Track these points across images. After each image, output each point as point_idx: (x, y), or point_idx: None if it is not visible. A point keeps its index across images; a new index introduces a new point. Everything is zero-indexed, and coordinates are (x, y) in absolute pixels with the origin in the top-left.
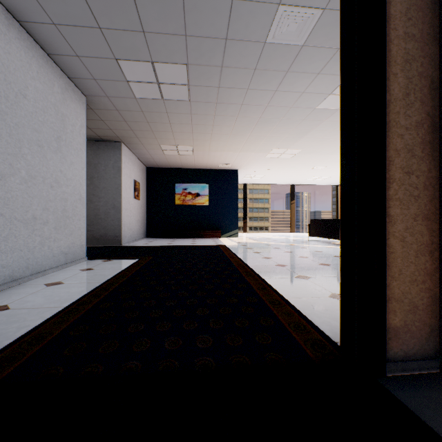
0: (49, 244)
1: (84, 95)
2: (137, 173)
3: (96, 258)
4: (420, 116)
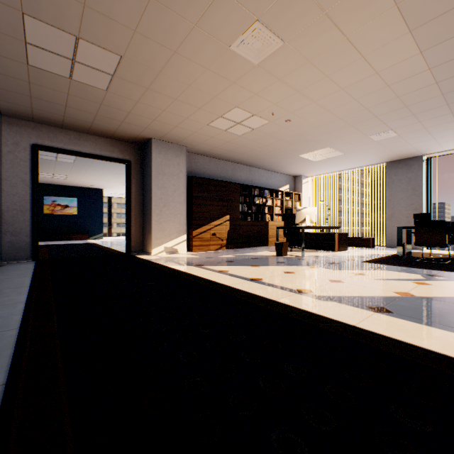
0: None
1: None
2: None
3: None
4: (139, 209)
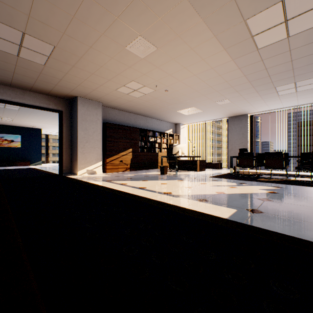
0: None
1: None
2: None
3: None
4: (68, 144)
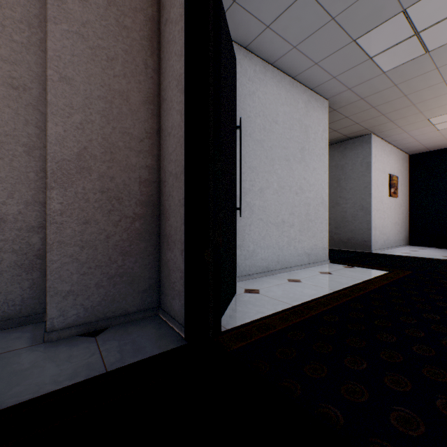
0: (294, 245)
1: (326, 99)
2: (392, 165)
3: (337, 262)
4: None
